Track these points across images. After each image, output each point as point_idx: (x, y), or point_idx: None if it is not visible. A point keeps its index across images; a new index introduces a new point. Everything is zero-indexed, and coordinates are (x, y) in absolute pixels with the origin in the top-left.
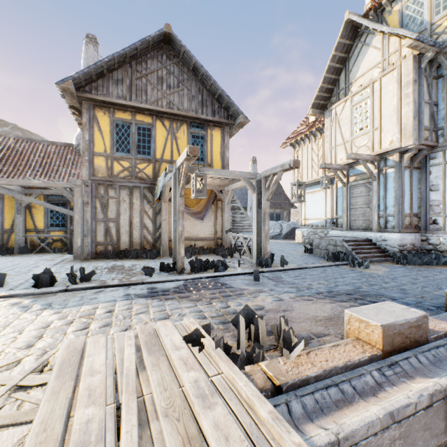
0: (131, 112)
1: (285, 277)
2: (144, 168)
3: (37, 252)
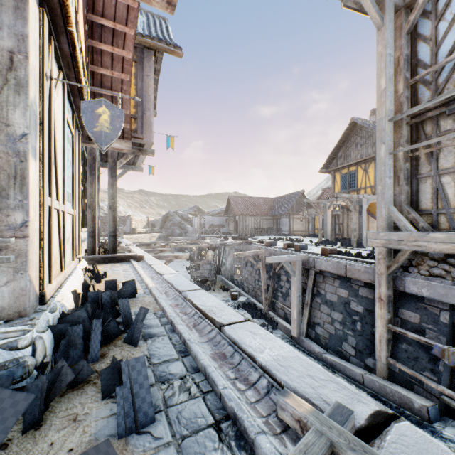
0: (347, 168)
1: None
2: None
3: None
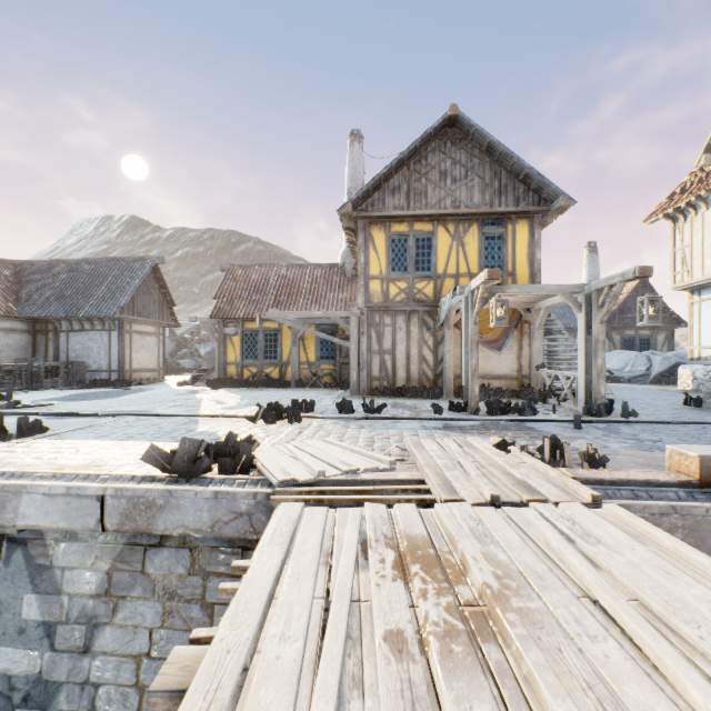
0: (408, 222)
1: (624, 429)
2: (423, 288)
3: (309, 386)
